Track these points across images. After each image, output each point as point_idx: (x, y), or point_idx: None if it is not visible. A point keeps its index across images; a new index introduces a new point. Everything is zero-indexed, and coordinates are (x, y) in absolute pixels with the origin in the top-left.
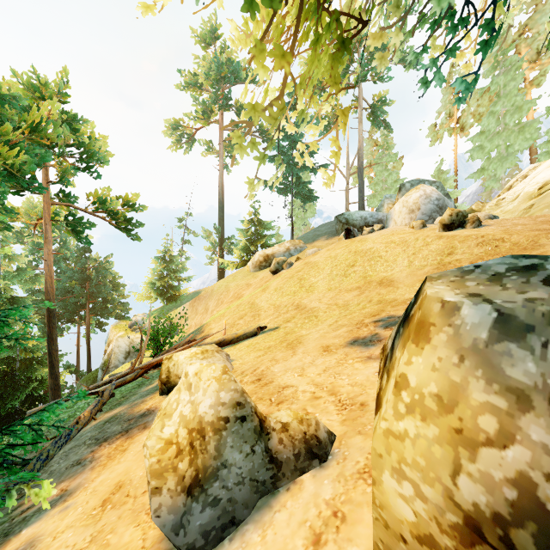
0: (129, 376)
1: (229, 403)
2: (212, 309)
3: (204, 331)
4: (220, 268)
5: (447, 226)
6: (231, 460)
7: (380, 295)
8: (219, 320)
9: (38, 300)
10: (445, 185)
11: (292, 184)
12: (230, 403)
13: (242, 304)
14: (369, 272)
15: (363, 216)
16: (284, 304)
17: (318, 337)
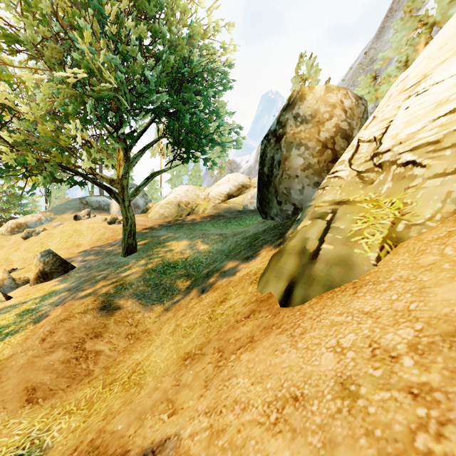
0: None
1: (5, 275)
2: None
3: None
4: None
5: (109, 223)
6: (6, 284)
7: (73, 251)
8: None
9: None
10: (155, 184)
11: None
12: (6, 275)
13: None
14: (76, 241)
15: (98, 200)
16: (29, 257)
17: None
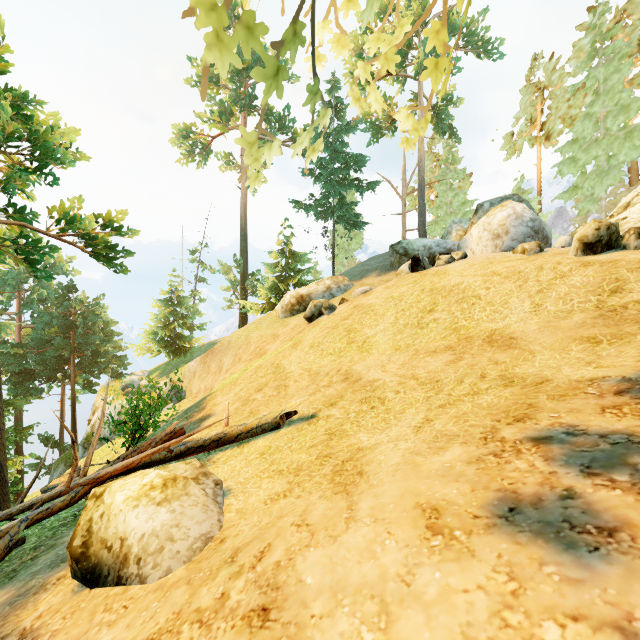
0: (59, 501)
1: None
2: (227, 368)
3: (206, 407)
4: (242, 313)
5: (591, 246)
6: None
7: (499, 364)
8: (229, 390)
9: (5, 354)
10: None
11: (334, 206)
12: None
13: (263, 367)
14: (461, 322)
15: (426, 244)
16: (324, 371)
17: (399, 463)
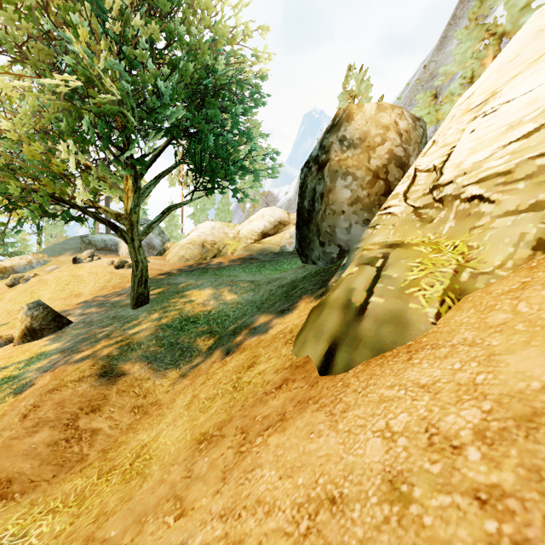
0: None
1: None
2: None
3: None
4: None
5: (117, 267)
6: None
7: (71, 301)
8: None
9: None
10: (174, 219)
11: None
12: None
13: None
14: (75, 289)
15: (103, 239)
16: (15, 310)
17: None
